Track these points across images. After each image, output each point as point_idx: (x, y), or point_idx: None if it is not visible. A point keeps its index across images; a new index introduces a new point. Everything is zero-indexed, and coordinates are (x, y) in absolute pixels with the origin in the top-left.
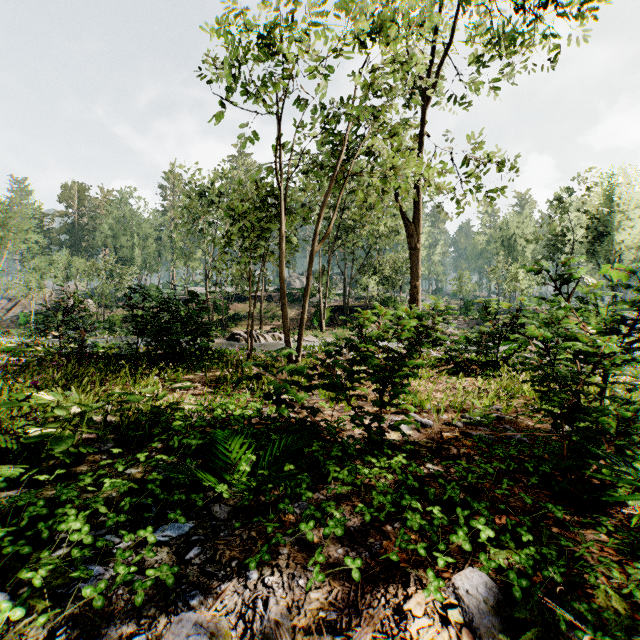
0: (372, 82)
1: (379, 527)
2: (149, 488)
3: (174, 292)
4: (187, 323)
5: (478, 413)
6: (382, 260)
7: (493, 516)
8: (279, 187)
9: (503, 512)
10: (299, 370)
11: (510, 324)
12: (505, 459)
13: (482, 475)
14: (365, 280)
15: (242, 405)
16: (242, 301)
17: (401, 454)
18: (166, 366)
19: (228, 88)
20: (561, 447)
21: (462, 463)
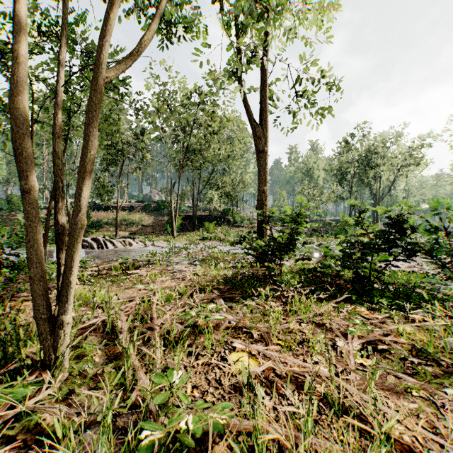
0: None
1: None
2: None
3: None
4: None
5: None
6: (223, 179)
7: None
8: None
9: None
10: None
11: (384, 232)
12: None
13: None
14: (210, 194)
15: None
16: (106, 210)
17: None
18: None
19: None
20: None
21: None
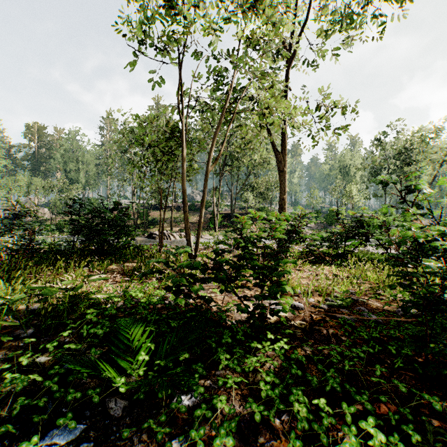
0: (254, 38)
1: (268, 421)
2: (46, 385)
3: (102, 202)
4: (112, 226)
5: (339, 297)
6: (258, 181)
7: (374, 407)
8: (182, 120)
9: (380, 400)
10: (195, 266)
11: (353, 226)
12: (367, 339)
13: (352, 356)
14: (246, 195)
15: (149, 292)
16: (158, 210)
17: (282, 339)
18: (96, 258)
19: (141, 42)
20: (419, 332)
21: (335, 347)
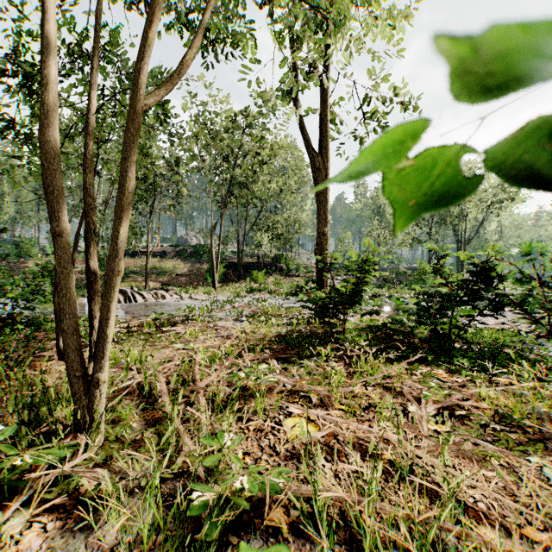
0: None
1: None
2: None
3: None
4: None
5: None
6: (275, 219)
7: None
8: None
9: None
10: None
11: (467, 281)
12: None
13: None
14: (259, 237)
15: None
16: (134, 256)
17: None
18: None
19: None
20: None
21: None
